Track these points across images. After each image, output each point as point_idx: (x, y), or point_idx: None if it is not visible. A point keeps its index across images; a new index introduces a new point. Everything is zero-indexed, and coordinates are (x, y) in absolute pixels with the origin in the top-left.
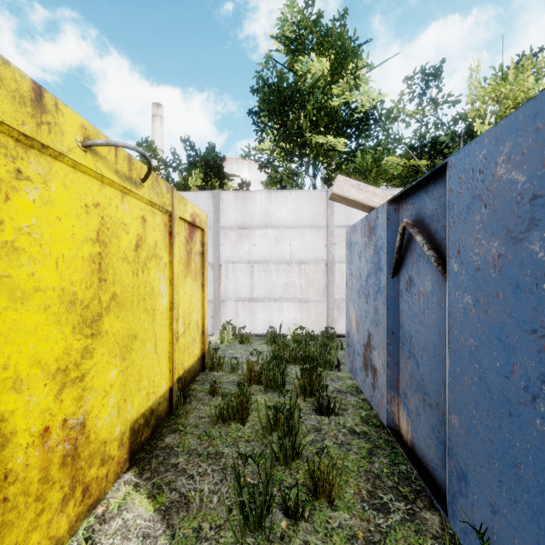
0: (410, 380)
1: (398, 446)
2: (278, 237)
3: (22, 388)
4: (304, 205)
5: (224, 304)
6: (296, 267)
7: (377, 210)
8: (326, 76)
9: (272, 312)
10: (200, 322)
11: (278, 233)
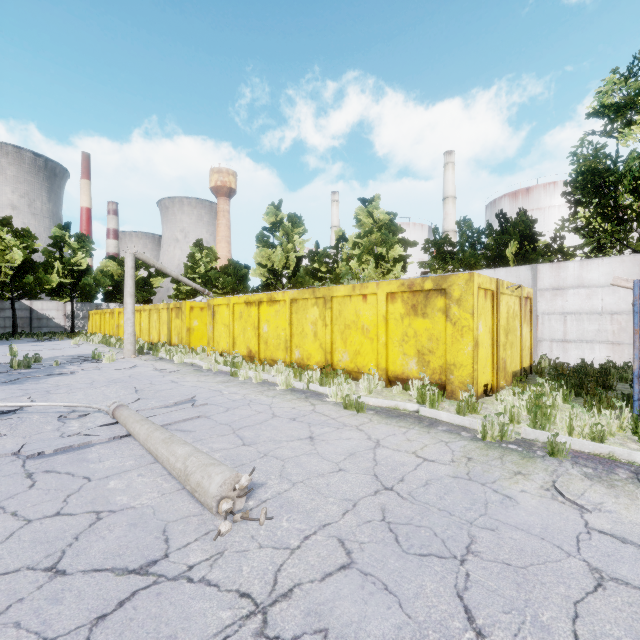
0: None
1: None
2: (590, 294)
3: (500, 346)
4: (616, 268)
5: (540, 343)
6: (608, 317)
7: None
8: None
9: (584, 350)
10: (529, 347)
11: (590, 291)
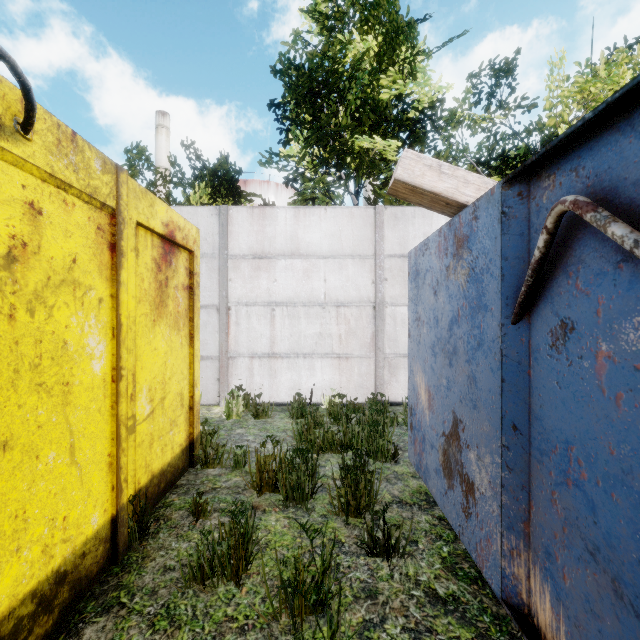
0: (564, 530)
1: (519, 633)
2: (309, 269)
3: None
4: (344, 227)
5: (234, 362)
6: (333, 311)
7: (476, 205)
8: (372, 60)
9: (301, 372)
10: (186, 393)
11: (309, 265)
